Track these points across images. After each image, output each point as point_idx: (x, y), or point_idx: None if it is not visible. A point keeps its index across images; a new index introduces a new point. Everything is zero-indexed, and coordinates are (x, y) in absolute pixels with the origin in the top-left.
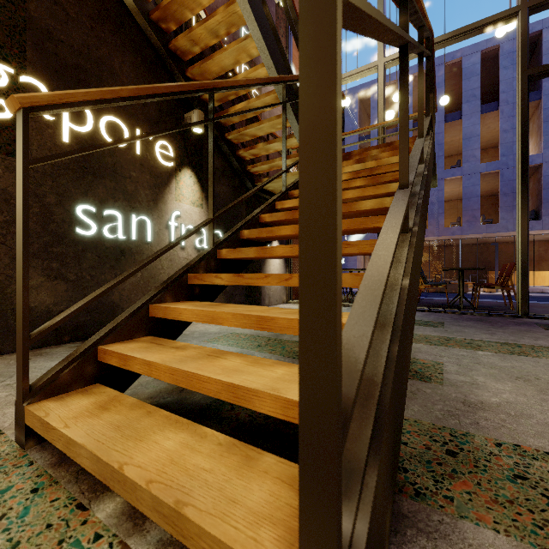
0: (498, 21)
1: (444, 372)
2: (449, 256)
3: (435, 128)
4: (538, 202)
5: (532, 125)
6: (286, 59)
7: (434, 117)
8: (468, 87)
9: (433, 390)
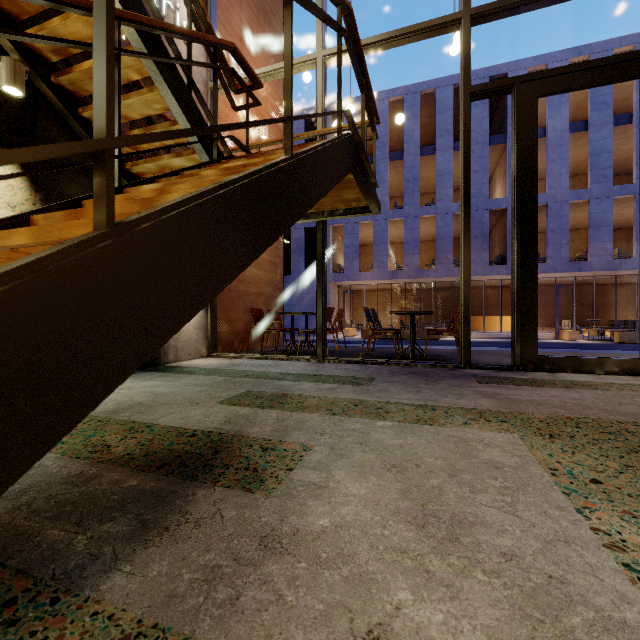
0: (442, 27)
1: (298, 466)
2: (427, 301)
3: (410, 160)
4: (504, 246)
5: (499, 169)
6: (151, 2)
7: (375, 129)
8: (442, 121)
9: (240, 512)
